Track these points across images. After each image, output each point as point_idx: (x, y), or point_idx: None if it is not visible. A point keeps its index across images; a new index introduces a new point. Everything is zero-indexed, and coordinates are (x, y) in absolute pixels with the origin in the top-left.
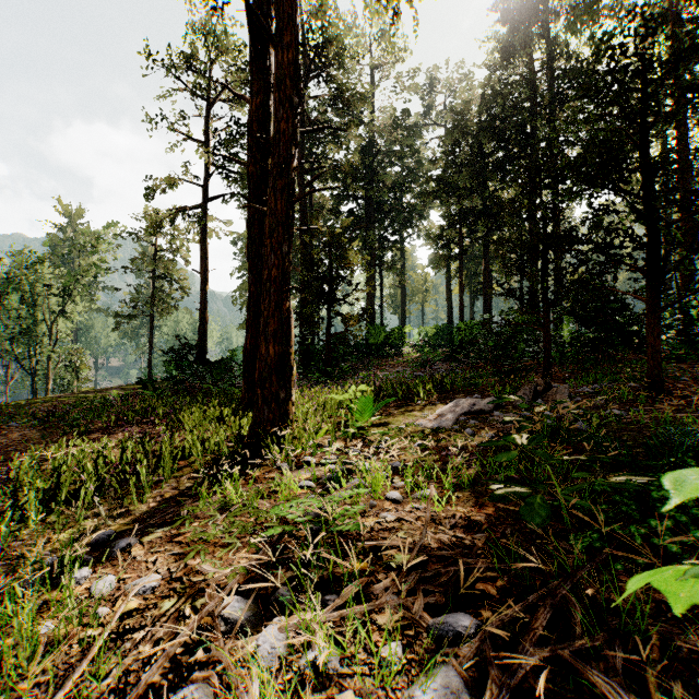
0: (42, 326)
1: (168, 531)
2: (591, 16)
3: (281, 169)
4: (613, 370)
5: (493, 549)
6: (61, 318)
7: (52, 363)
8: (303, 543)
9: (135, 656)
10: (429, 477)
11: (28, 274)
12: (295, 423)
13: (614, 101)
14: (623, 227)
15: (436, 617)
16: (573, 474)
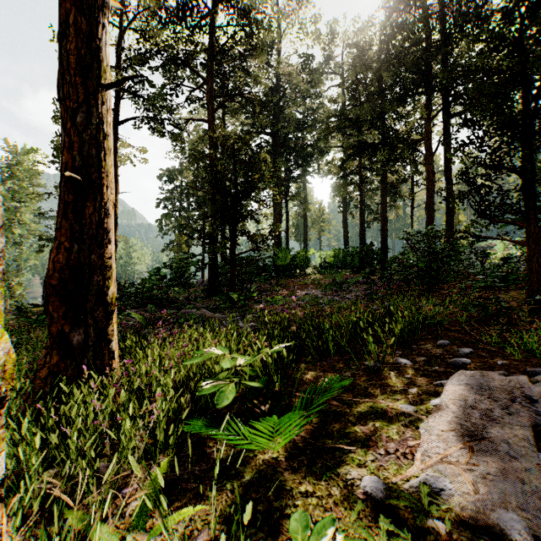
0: None
1: None
2: None
3: None
4: None
5: None
6: None
7: None
8: None
9: None
10: None
11: None
12: None
13: None
14: None
15: None
16: None
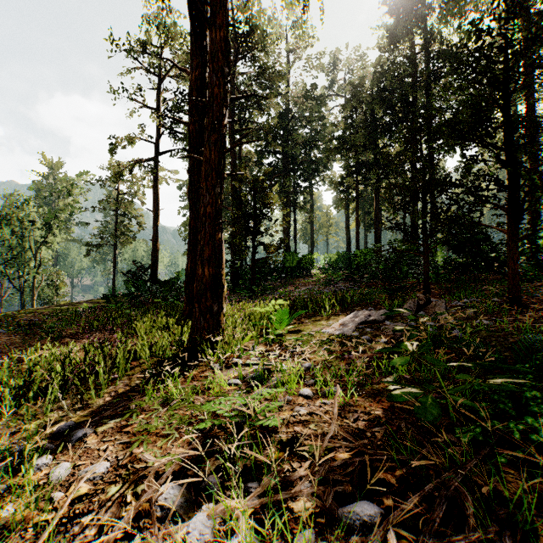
0: (28, 253)
1: (119, 422)
2: (459, 11)
3: (214, 126)
4: (478, 288)
5: (391, 443)
6: (44, 247)
7: (37, 282)
8: (229, 435)
9: (82, 540)
10: (335, 376)
11: (18, 212)
12: (226, 331)
13: (482, 72)
14: (489, 173)
15: (344, 504)
16: (457, 376)
